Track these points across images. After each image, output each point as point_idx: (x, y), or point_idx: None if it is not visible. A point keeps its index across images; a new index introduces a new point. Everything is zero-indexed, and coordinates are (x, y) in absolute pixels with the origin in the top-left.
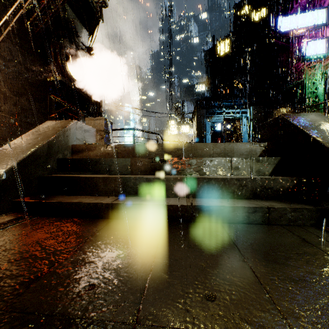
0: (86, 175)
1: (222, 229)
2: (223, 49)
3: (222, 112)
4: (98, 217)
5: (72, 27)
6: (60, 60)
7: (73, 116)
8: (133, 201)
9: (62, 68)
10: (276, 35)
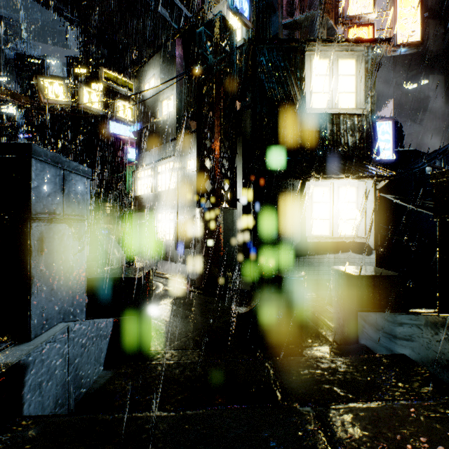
0: None
1: None
2: None
3: None
4: None
5: None
6: None
7: None
8: None
9: None
10: (107, 132)
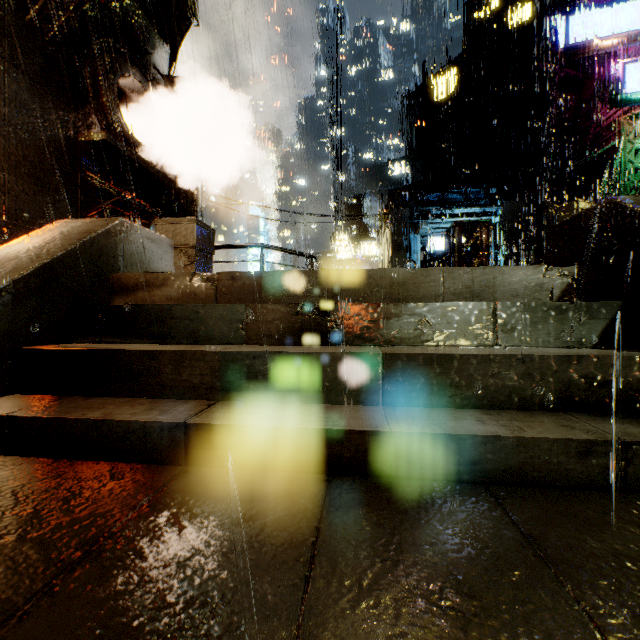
0: (139, 344)
1: (498, 510)
2: (445, 88)
3: (444, 213)
4: (150, 459)
5: (132, 32)
6: (105, 99)
7: (135, 219)
8: (244, 418)
9: (110, 116)
10: (558, 53)
